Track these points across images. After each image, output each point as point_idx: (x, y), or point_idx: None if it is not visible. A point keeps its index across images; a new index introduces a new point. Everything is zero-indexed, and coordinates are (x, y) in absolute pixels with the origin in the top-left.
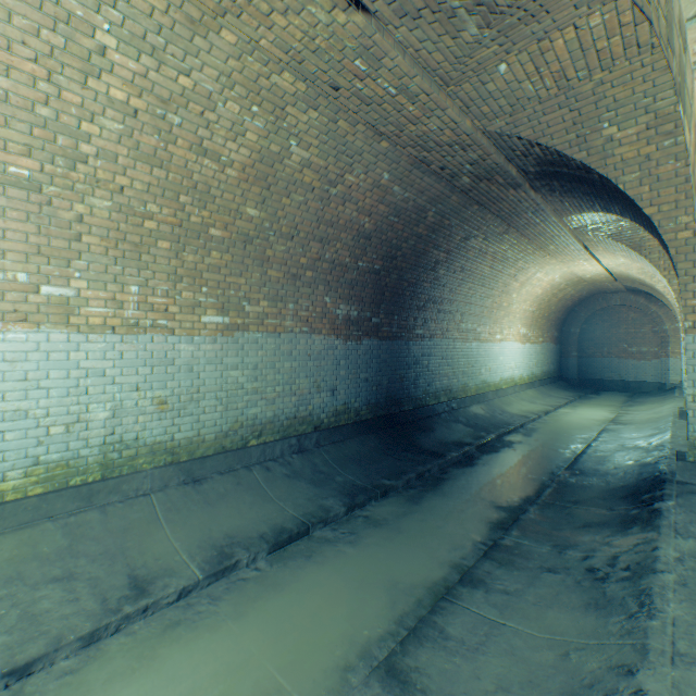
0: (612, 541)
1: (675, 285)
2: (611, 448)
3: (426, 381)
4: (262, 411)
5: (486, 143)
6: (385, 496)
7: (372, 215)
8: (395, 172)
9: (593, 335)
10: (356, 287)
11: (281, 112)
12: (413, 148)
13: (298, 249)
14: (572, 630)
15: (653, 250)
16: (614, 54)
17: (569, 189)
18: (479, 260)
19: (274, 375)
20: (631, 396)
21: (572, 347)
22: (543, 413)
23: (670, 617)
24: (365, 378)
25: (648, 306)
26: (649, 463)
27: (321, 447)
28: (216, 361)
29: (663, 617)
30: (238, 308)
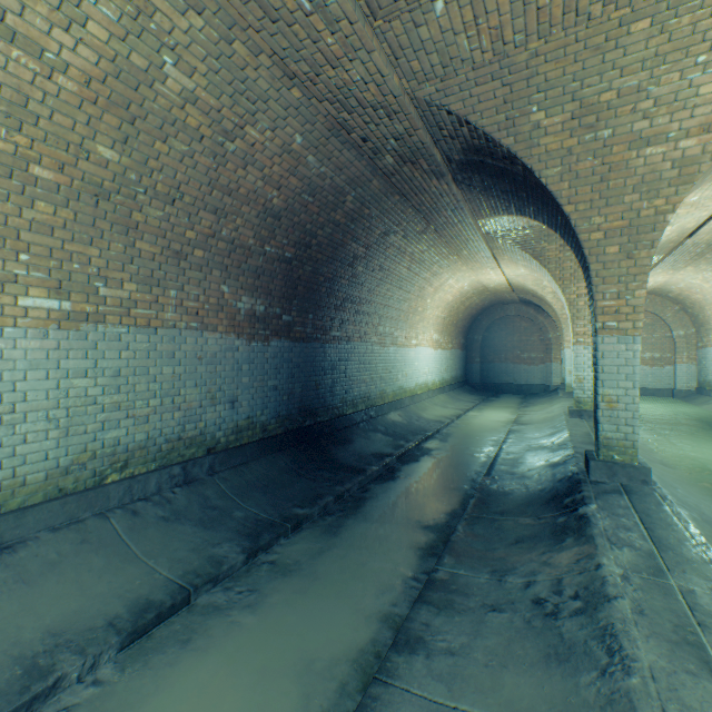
0: (550, 558)
1: (568, 294)
2: (521, 449)
3: (344, 388)
4: (128, 434)
5: (414, 113)
6: (298, 529)
7: (282, 189)
8: (310, 136)
9: (493, 342)
10: (262, 277)
11: (144, 2)
12: (332, 104)
13: (183, 218)
14: (540, 703)
15: (551, 260)
16: (554, 19)
17: (489, 186)
18: (397, 260)
19: (148, 384)
20: (524, 398)
21: (476, 353)
22: (455, 417)
23: (646, 666)
24: (275, 387)
25: (537, 316)
26: (559, 463)
27: (216, 474)
28: (48, 365)
29: (640, 668)
30: (87, 289)
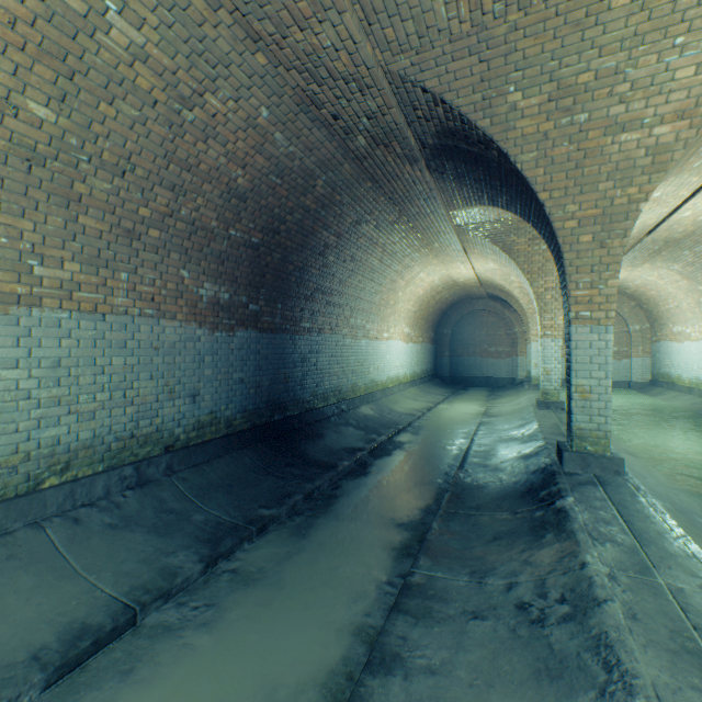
0: (531, 556)
1: (536, 288)
2: (492, 441)
3: (315, 381)
4: (70, 432)
5: (388, 88)
6: (263, 532)
7: (247, 168)
8: (277, 110)
9: (462, 336)
10: (227, 262)
11: None
12: (300, 73)
13: (135, 193)
14: None
15: (520, 254)
16: None
17: (463, 174)
18: (369, 250)
19: (94, 377)
20: (492, 390)
21: (446, 347)
22: (426, 410)
23: (649, 683)
24: (241, 379)
25: (504, 311)
26: (532, 455)
27: (174, 474)
28: None
29: (643, 686)
30: (18, 268)
